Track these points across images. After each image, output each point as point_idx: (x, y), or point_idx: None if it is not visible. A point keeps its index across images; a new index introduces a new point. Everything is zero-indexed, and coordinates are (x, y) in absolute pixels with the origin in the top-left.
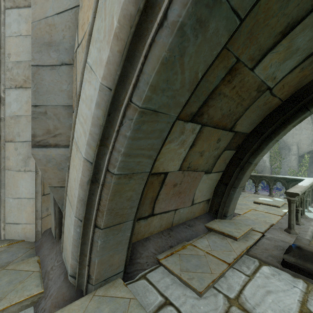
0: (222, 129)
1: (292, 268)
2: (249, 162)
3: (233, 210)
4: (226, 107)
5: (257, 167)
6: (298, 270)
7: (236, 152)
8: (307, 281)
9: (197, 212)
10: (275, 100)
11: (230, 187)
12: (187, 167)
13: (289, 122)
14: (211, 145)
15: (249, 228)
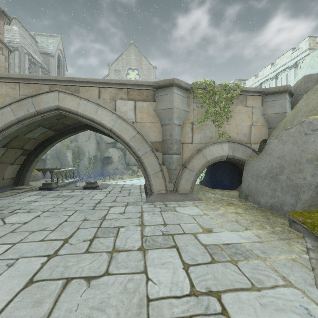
0: (17, 149)
1: (41, 189)
2: (33, 160)
3: (28, 182)
4: (17, 143)
5: (64, 165)
6: (43, 189)
7: (28, 156)
8: (44, 191)
9: (7, 183)
10: (39, 140)
11: (25, 171)
12: (0, 162)
13: (47, 147)
14: (13, 154)
15: (34, 186)
